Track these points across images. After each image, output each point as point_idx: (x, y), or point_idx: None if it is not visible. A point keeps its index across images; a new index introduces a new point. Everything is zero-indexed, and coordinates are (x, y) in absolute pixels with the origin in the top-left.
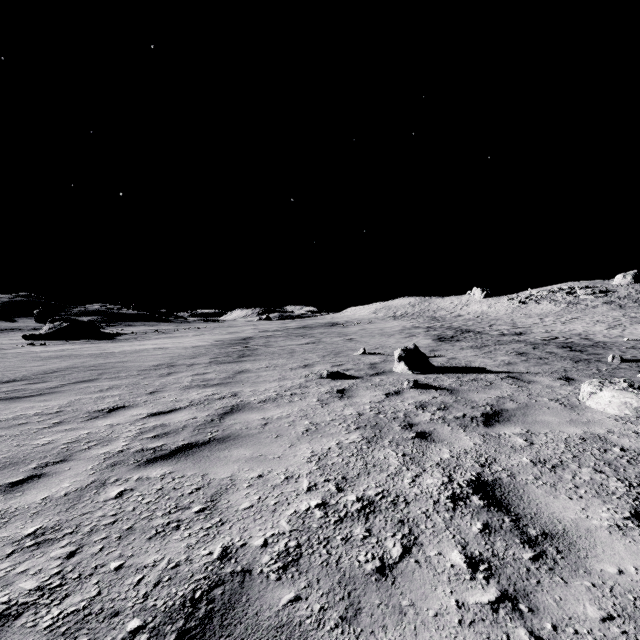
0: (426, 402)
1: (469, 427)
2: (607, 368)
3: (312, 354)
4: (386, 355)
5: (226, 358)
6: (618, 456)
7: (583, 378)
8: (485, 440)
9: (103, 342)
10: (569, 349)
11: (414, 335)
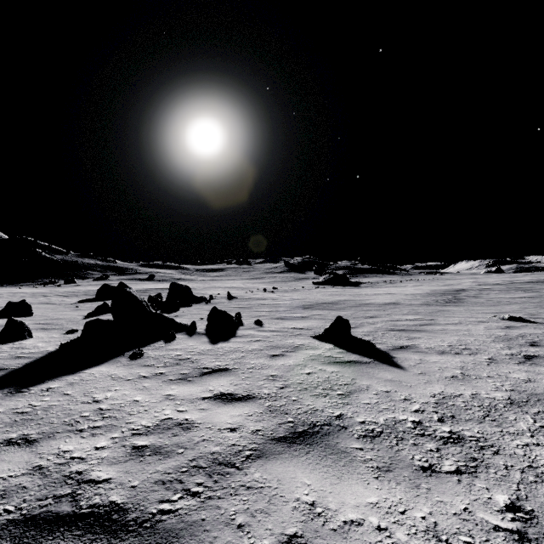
0: None
1: None
2: None
3: (515, 306)
4: None
5: (434, 303)
6: None
7: None
8: None
9: (352, 288)
10: None
11: None
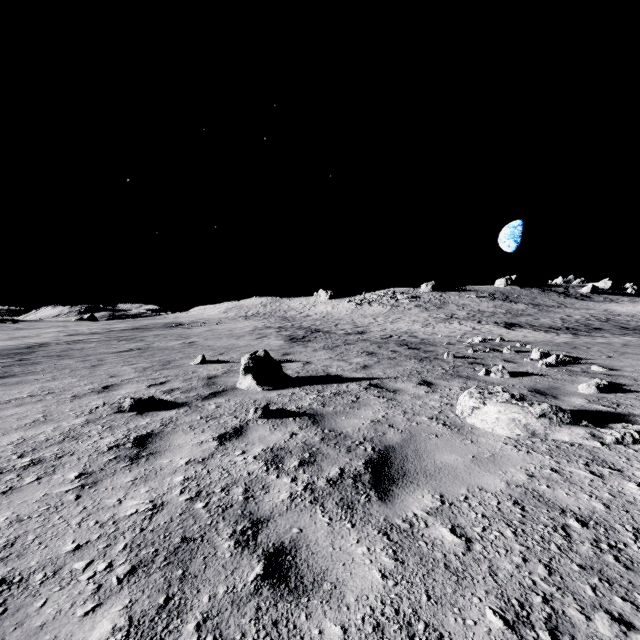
0: (282, 448)
1: (357, 508)
2: (449, 366)
3: (128, 366)
4: (231, 363)
5: None
6: (593, 545)
7: (439, 381)
8: (396, 551)
9: None
10: (407, 347)
11: (266, 336)
